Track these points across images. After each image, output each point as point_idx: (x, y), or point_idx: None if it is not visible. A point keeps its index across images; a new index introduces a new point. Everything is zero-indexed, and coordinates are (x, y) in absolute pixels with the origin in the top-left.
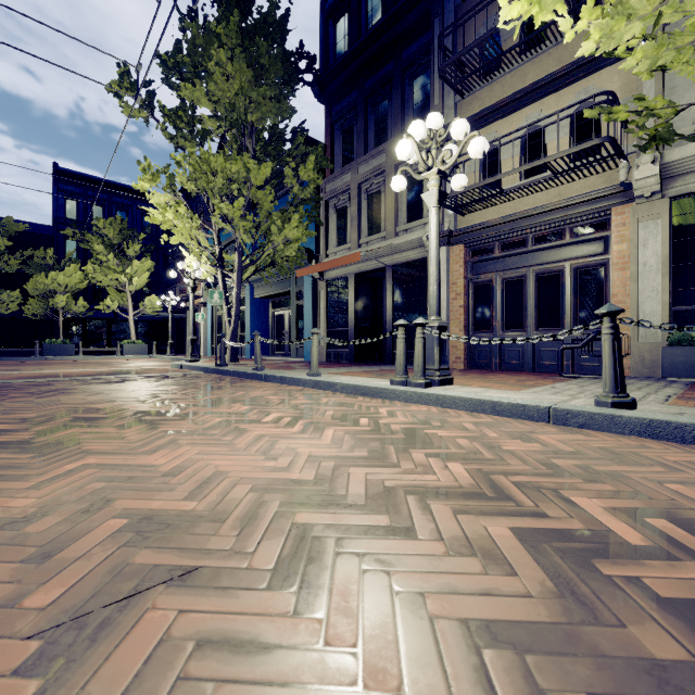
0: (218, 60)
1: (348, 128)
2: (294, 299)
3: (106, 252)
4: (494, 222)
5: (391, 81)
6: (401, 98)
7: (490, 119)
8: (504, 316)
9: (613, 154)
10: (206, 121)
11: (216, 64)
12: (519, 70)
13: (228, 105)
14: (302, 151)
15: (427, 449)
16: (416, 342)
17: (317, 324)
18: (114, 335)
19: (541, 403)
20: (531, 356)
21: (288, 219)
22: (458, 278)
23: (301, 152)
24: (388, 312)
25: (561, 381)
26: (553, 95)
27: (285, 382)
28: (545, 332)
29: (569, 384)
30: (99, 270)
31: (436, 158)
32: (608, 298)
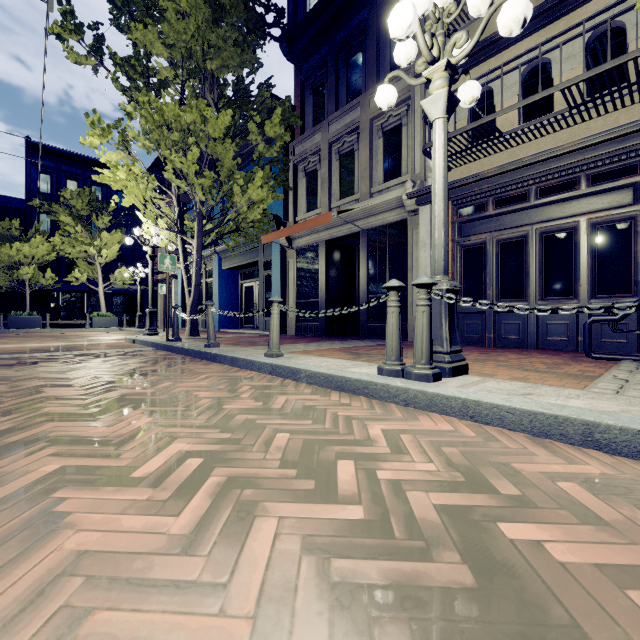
0: None
1: (318, 87)
2: (262, 269)
3: (74, 223)
4: (489, 172)
5: (365, 31)
6: (376, 46)
7: (481, 57)
8: (499, 284)
9: None
10: (162, 69)
11: None
12: None
13: (185, 50)
14: (268, 105)
15: None
16: (418, 312)
17: (286, 295)
18: (89, 307)
19: None
20: (535, 330)
21: (252, 180)
22: None
23: (266, 106)
24: (362, 281)
25: (602, 365)
26: (562, 19)
27: (236, 365)
28: (553, 302)
29: (634, 373)
30: (67, 242)
31: (442, 47)
32: (639, 258)
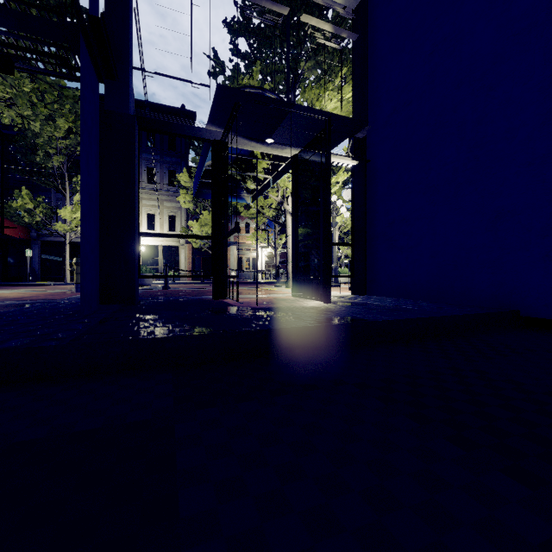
0: None
1: None
2: None
3: None
4: None
5: None
6: None
7: None
8: None
9: None
10: None
11: None
12: None
13: None
14: None
15: None
16: None
17: None
18: None
19: None
20: None
21: None
22: None
23: None
24: None
25: None
26: None
27: None
28: None
29: None
30: None
31: None
32: None
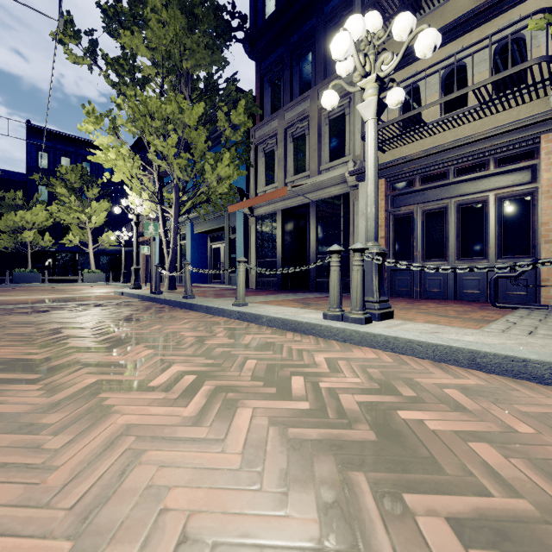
0: (153, 6)
1: (275, 81)
2: (228, 233)
3: (69, 194)
4: (416, 155)
5: (314, 35)
6: (323, 48)
7: (410, 60)
8: (424, 246)
9: (546, 79)
10: (145, 68)
11: (151, 10)
12: (440, 9)
13: (165, 53)
14: (233, 97)
15: (438, 489)
16: (354, 271)
17: (248, 255)
18: (80, 265)
19: (551, 357)
20: (453, 285)
21: (221, 160)
22: (379, 211)
23: (232, 98)
24: (312, 243)
25: (502, 312)
26: (475, 30)
27: (210, 312)
28: (468, 262)
29: (523, 318)
30: (62, 210)
31: (373, 63)
32: (536, 226)
